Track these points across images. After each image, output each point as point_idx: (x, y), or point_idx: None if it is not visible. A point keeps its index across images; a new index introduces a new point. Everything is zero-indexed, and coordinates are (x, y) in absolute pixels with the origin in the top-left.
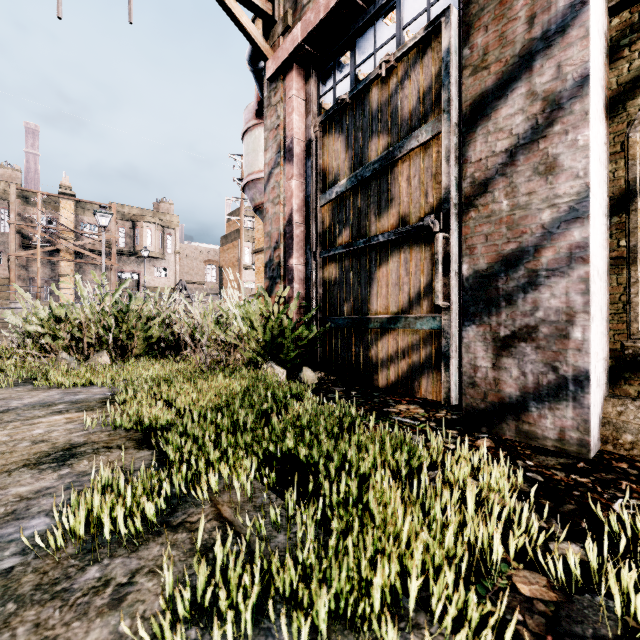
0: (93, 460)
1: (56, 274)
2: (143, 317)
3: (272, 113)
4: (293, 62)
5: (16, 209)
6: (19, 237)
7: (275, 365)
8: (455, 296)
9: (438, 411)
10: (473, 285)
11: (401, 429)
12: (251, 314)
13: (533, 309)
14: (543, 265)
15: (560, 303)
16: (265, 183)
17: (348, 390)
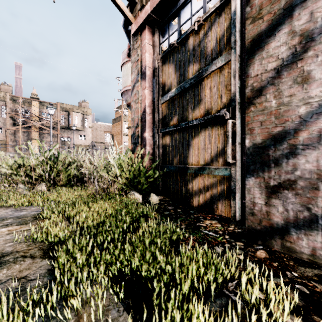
0: (10, 269)
1: (29, 138)
2: (65, 164)
3: (135, 53)
4: (146, 24)
5: (9, 106)
6: (11, 120)
7: (135, 193)
8: (238, 156)
9: (229, 225)
10: (252, 152)
11: (209, 249)
12: (122, 164)
13: (293, 169)
14: (300, 141)
15: (312, 166)
16: (131, 91)
17: (176, 208)
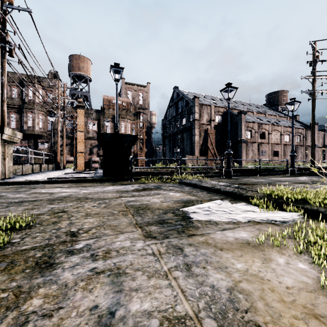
0: None
1: None
2: None
3: None
4: None
5: None
6: None
7: None
8: None
9: None
10: None
11: None
12: None
13: None
14: None
15: None
16: None
17: None
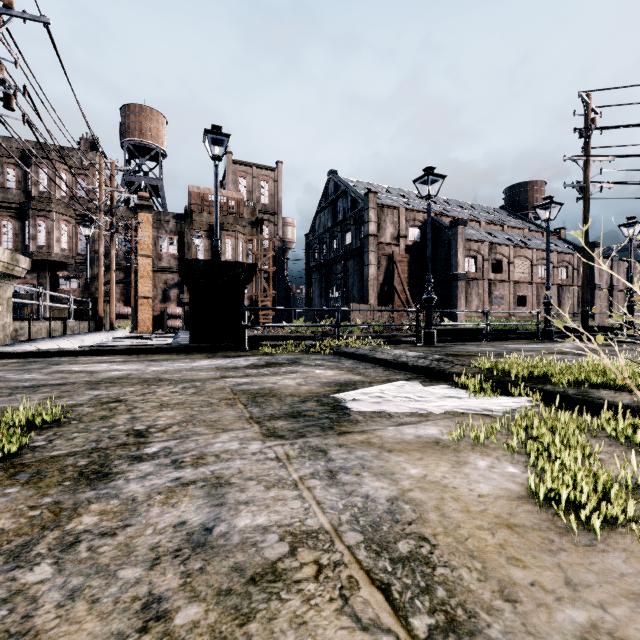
0: None
1: None
2: None
3: None
4: None
5: None
6: None
7: None
8: None
9: None
10: None
11: None
12: None
13: None
14: None
15: None
16: None
17: None
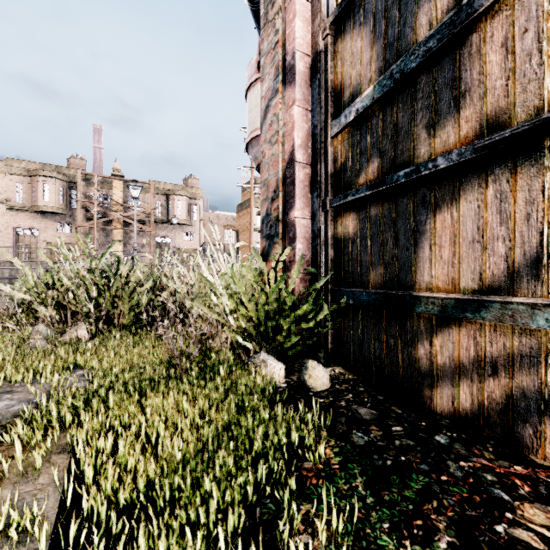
0: None
1: (110, 240)
2: (131, 283)
3: (269, 31)
4: None
5: (82, 189)
6: (84, 211)
7: (268, 359)
8: None
9: None
10: None
11: None
12: (237, 286)
13: None
14: None
15: None
16: (261, 121)
17: (384, 419)
